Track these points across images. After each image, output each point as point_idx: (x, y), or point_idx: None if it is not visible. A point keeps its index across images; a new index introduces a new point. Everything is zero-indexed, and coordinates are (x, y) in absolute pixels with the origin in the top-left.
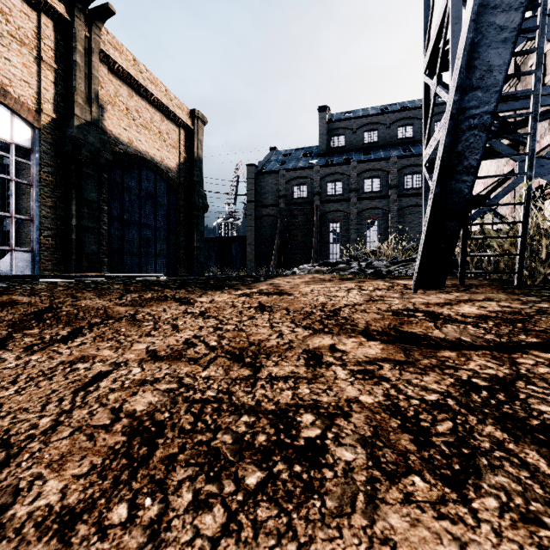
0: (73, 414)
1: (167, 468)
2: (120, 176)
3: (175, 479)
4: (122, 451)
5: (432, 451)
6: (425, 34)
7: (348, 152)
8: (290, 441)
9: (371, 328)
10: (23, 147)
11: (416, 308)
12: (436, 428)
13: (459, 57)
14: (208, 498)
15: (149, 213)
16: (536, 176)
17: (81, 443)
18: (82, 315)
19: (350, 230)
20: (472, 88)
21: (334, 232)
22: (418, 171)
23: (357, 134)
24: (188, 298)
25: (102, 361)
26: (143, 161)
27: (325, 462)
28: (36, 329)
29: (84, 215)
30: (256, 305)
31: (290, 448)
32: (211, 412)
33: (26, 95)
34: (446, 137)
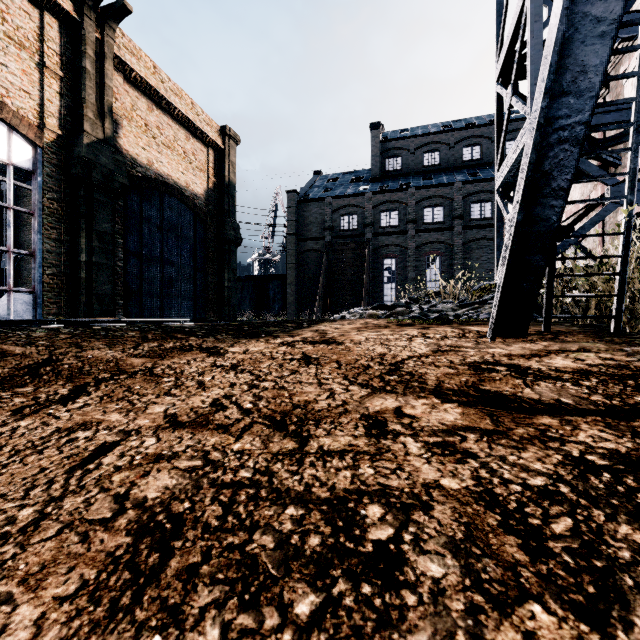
0: (64, 503)
1: (184, 587)
2: (138, 204)
3: (196, 604)
4: (125, 559)
5: (552, 563)
6: (498, 36)
7: (405, 176)
8: (354, 545)
9: (445, 386)
10: (23, 169)
11: (497, 361)
12: (551, 527)
13: (547, 55)
14: (242, 638)
15: (173, 247)
16: None
17: (70, 546)
18: (87, 369)
19: (407, 268)
20: (562, 94)
21: (389, 270)
22: (487, 198)
23: (415, 155)
24: (217, 348)
25: (108, 428)
26: (165, 187)
27: (404, 580)
28: (30, 387)
29: (95, 249)
30: (300, 356)
31: (354, 556)
32: (246, 500)
33: (26, 108)
34: (532, 151)
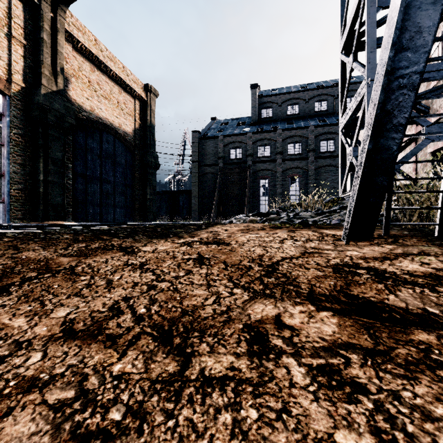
0: None
1: None
2: (83, 139)
3: None
4: None
5: None
6: (342, 20)
7: (275, 122)
8: None
9: (317, 291)
10: None
11: (356, 264)
12: None
13: (391, 17)
14: None
15: (109, 170)
16: (440, 139)
17: None
18: (19, 269)
19: (276, 185)
20: (402, 49)
21: (264, 187)
22: (332, 138)
23: (282, 107)
24: (133, 247)
25: (5, 337)
26: (104, 127)
27: None
28: None
29: (50, 171)
30: (195, 256)
31: None
32: None
33: None
34: (380, 93)
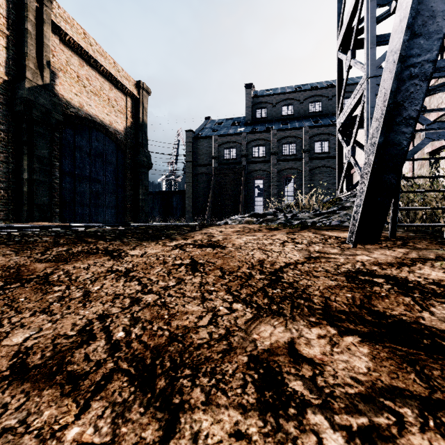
0: None
1: None
2: (72, 136)
3: None
4: None
5: None
6: (339, 17)
7: (269, 122)
8: None
9: (333, 306)
10: None
11: (370, 271)
12: None
13: None
14: None
15: (99, 169)
16: (441, 138)
17: None
18: None
19: (271, 186)
20: (413, 35)
21: (258, 188)
22: (326, 139)
23: (276, 108)
24: (120, 251)
25: None
26: (93, 124)
27: None
28: None
29: (35, 169)
30: (188, 262)
31: None
32: None
33: None
34: (393, 81)
